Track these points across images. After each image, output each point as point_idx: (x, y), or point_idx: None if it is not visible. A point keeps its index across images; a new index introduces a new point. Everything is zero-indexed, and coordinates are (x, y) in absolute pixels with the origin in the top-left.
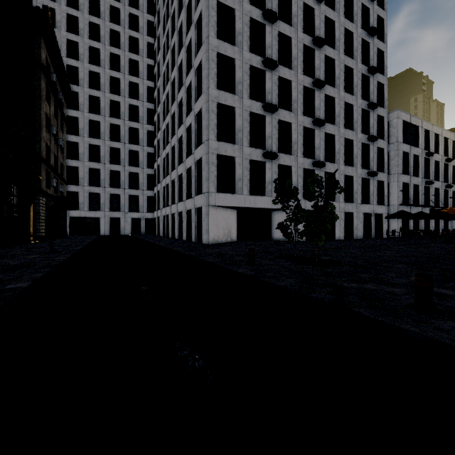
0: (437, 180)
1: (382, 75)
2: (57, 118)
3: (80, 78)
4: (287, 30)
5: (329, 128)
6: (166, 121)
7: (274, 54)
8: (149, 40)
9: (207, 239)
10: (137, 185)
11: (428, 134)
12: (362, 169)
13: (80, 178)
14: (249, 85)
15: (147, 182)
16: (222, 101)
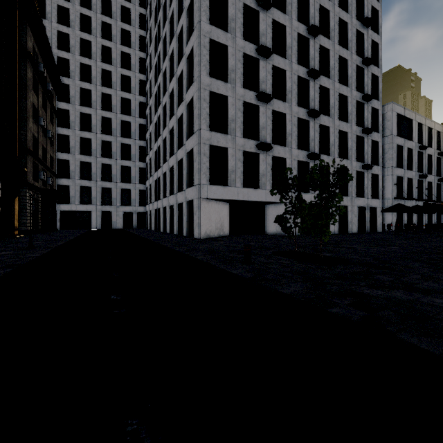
0: (430, 173)
1: (377, 67)
2: (46, 109)
3: (71, 70)
4: (281, 18)
5: (324, 119)
6: (158, 113)
7: (268, 42)
8: (141, 33)
9: (198, 233)
10: (129, 179)
11: (421, 127)
12: (357, 162)
13: (71, 171)
14: (242, 74)
15: (139, 176)
16: (214, 89)
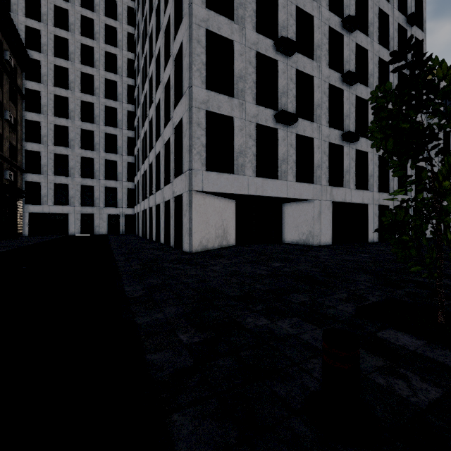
0: None
1: (420, 30)
2: (2, 84)
3: (43, 43)
4: None
5: (361, 90)
6: (144, 90)
7: None
8: (130, 4)
9: (189, 244)
10: (115, 176)
11: None
12: None
13: (43, 165)
14: (254, 11)
15: (127, 172)
16: (213, 28)
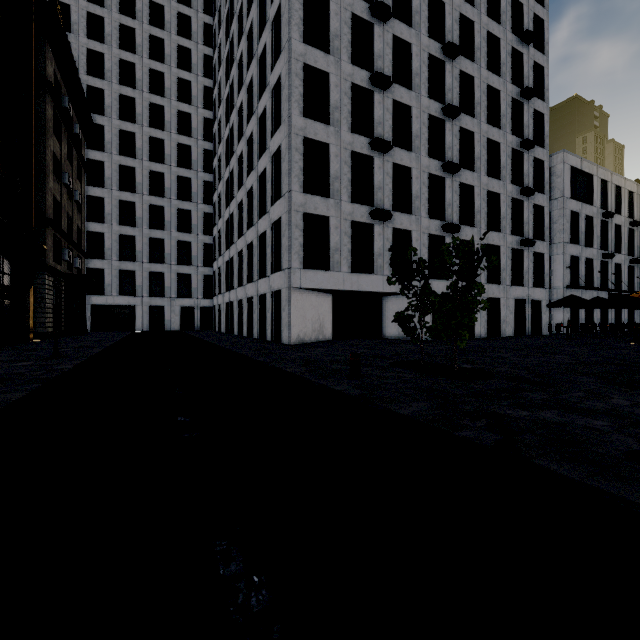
0: (619, 252)
1: (541, 100)
2: (72, 161)
3: (107, 105)
4: (405, 33)
5: (466, 176)
6: (230, 166)
7: (386, 67)
8: (206, 52)
9: (288, 337)
10: (189, 260)
11: (606, 186)
12: (513, 236)
13: (107, 248)
14: (350, 112)
15: (203, 255)
16: (310, 134)
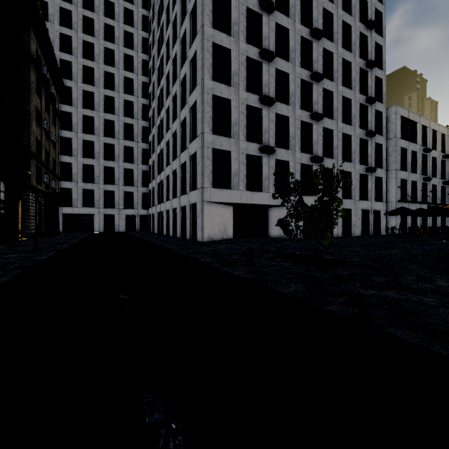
0: (434, 176)
1: (380, 69)
2: (49, 112)
3: (74, 73)
4: (284, 22)
5: (327, 122)
6: (161, 116)
7: (271, 45)
8: (144, 35)
9: (202, 236)
10: (132, 182)
11: (425, 130)
12: (361, 165)
13: (74, 174)
14: (245, 77)
15: (142, 178)
16: (217, 93)
